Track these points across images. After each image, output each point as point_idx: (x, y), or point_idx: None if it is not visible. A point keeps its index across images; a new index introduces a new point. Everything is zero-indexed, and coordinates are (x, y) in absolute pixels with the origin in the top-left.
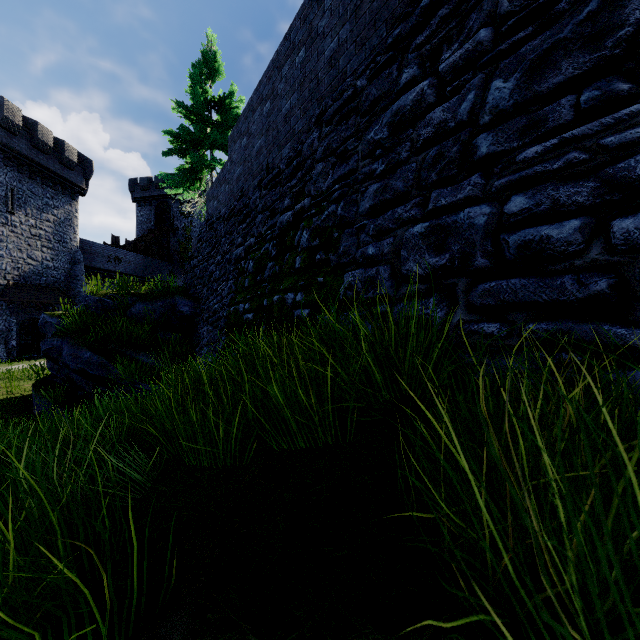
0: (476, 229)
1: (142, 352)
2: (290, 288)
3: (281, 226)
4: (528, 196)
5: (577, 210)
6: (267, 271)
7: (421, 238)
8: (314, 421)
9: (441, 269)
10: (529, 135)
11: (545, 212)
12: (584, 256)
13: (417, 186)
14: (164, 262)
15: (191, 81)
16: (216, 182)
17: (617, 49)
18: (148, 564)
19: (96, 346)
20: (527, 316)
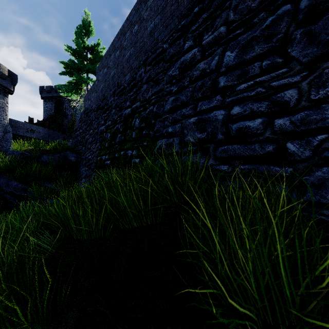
0: (218, 121)
1: (47, 182)
2: (130, 148)
3: (125, 116)
4: (241, 107)
5: (261, 114)
6: (117, 139)
7: (194, 124)
8: (141, 214)
9: (203, 140)
10: (241, 78)
11: (248, 114)
12: (263, 135)
13: (192, 99)
14: (60, 133)
15: (75, 35)
16: (90, 91)
17: (277, 43)
18: (55, 289)
19: (20, 179)
20: (240, 162)
